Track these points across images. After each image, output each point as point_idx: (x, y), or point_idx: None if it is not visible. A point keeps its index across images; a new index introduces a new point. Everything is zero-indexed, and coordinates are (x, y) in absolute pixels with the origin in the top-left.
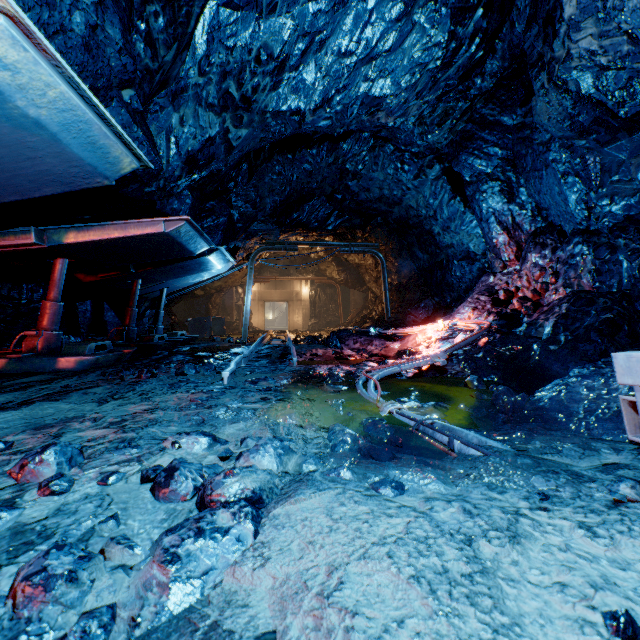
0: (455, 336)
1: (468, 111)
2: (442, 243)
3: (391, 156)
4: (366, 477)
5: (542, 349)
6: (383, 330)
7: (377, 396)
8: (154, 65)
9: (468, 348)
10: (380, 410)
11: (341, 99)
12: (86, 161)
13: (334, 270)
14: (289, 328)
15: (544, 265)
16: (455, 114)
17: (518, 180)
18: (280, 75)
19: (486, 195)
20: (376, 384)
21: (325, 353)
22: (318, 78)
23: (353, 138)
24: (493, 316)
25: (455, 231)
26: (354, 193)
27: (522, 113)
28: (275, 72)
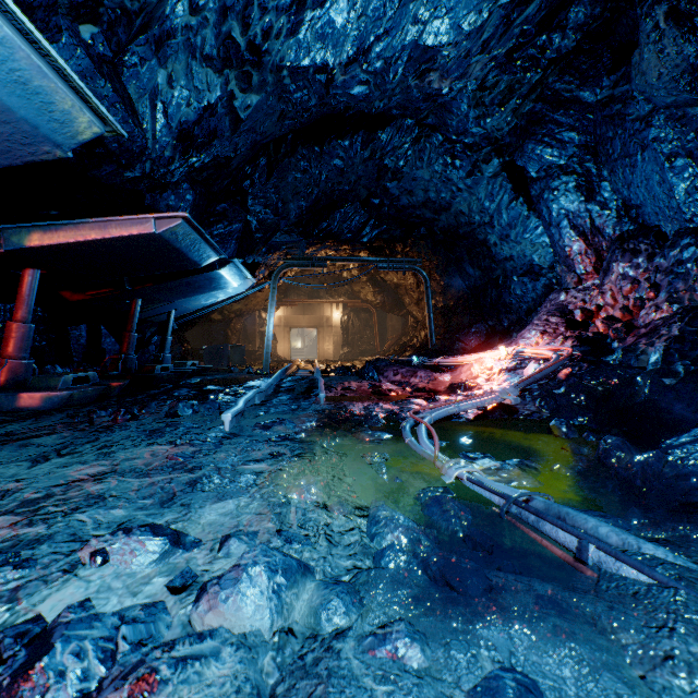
0: (524, 366)
1: (537, 87)
2: (499, 255)
3: (439, 149)
4: (452, 659)
5: (653, 383)
6: (428, 359)
7: (434, 450)
8: (133, 5)
9: (544, 381)
10: (441, 473)
11: (382, 50)
12: (18, 114)
13: (369, 292)
14: (319, 357)
15: (636, 276)
16: (522, 89)
17: (600, 172)
18: (300, 13)
19: (558, 193)
20: (428, 429)
21: (360, 387)
22: (351, 19)
23: (394, 126)
24: (571, 341)
25: (516, 240)
26: (394, 197)
27: (610, 83)
28: (293, 8)
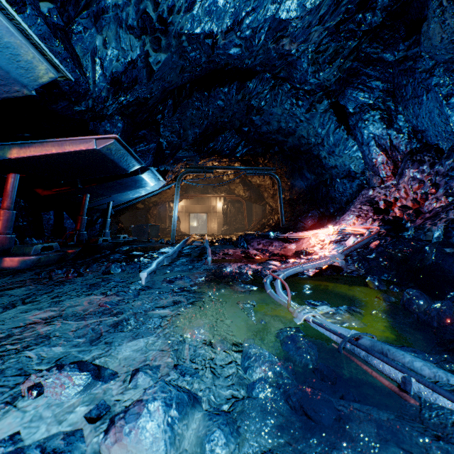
0: (346, 239)
1: (354, 51)
2: (327, 165)
3: (288, 93)
4: None
5: (438, 251)
6: (280, 234)
7: (288, 299)
8: None
9: (361, 250)
10: (293, 316)
11: (250, 22)
12: None
13: (241, 189)
14: (208, 232)
15: (422, 178)
16: (344, 52)
17: (397, 108)
18: None
19: (368, 123)
20: (282, 283)
21: (235, 253)
22: None
23: (257, 78)
24: (378, 222)
25: (339, 155)
26: (257, 126)
27: (404, 47)
28: None
